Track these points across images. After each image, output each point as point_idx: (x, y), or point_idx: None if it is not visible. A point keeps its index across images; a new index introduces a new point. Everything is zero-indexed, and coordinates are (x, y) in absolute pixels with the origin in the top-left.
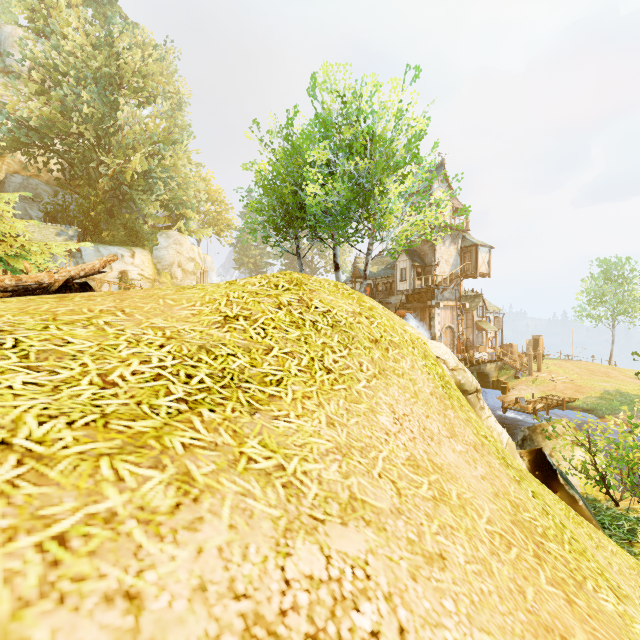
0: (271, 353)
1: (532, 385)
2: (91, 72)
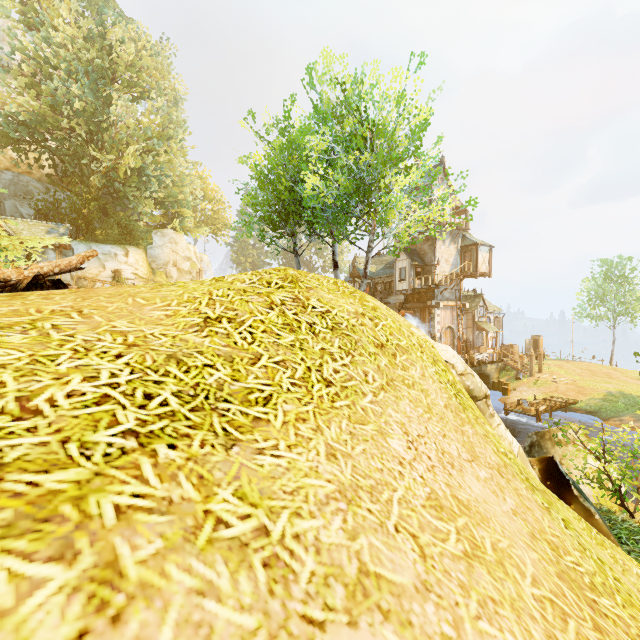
0: (259, 363)
1: (534, 386)
2: (83, 66)
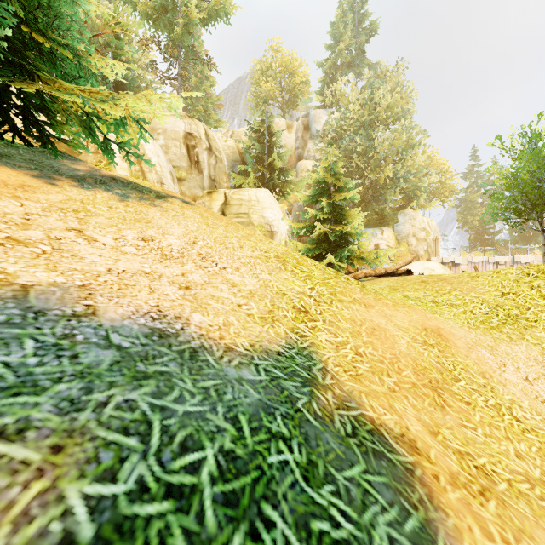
0: (529, 310)
1: None
2: (359, 122)
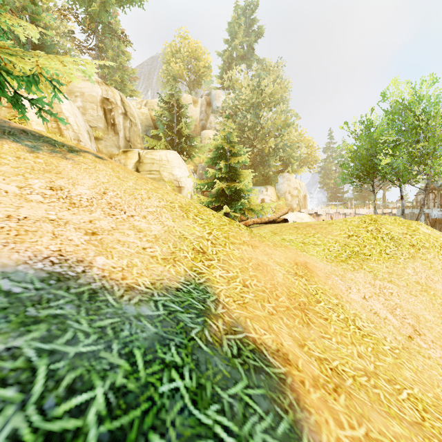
0: (366, 247)
1: None
2: (250, 103)
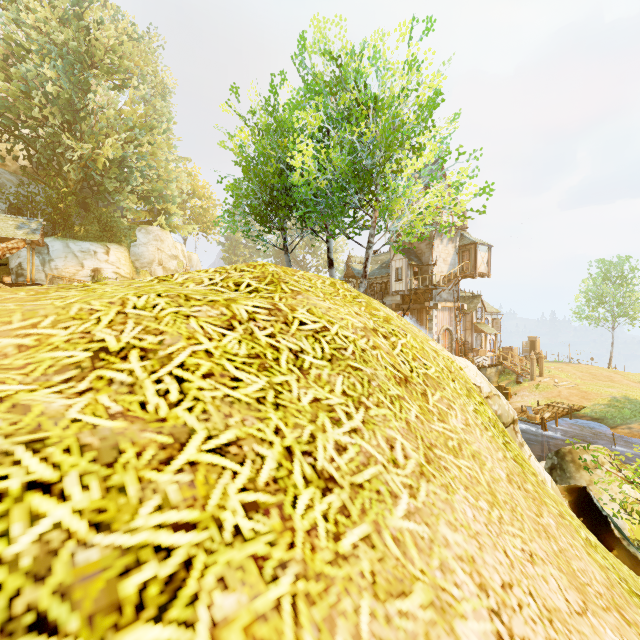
0: (179, 456)
1: (535, 391)
2: (58, 49)
